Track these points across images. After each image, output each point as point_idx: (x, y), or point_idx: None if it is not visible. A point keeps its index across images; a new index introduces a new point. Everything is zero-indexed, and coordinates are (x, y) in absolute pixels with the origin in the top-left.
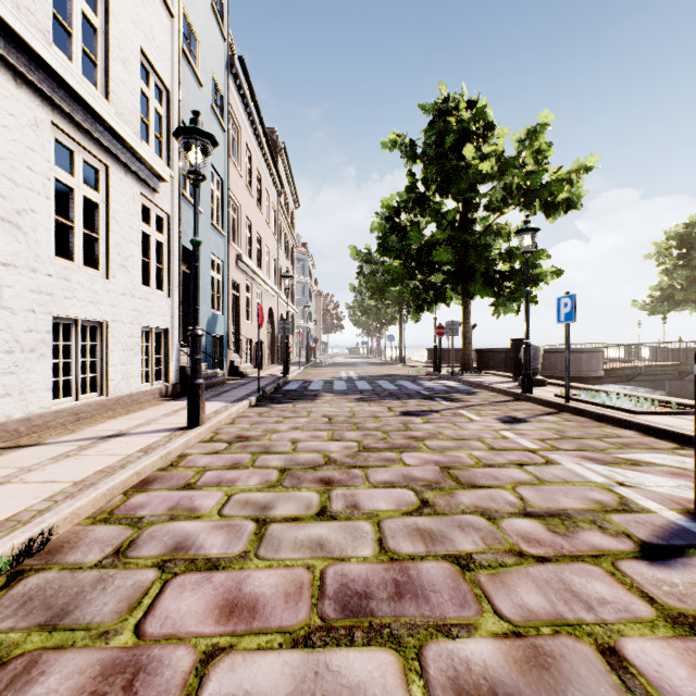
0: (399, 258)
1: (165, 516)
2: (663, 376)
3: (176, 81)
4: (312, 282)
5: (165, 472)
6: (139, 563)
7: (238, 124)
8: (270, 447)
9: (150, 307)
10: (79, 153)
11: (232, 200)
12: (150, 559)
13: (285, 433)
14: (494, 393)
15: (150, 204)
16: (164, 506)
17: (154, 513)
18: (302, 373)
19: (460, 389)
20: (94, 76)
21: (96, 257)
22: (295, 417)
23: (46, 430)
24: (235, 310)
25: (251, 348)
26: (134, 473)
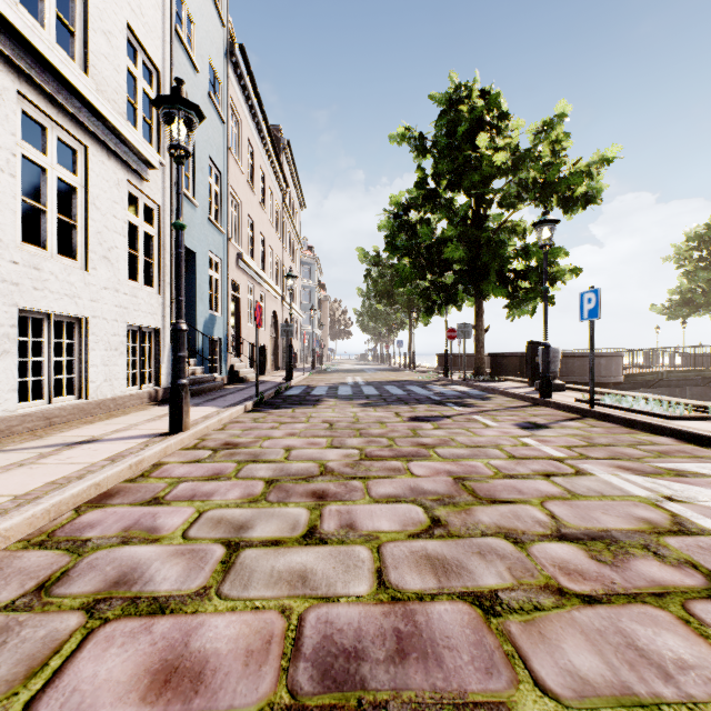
0: (408, 256)
1: (117, 538)
2: (686, 382)
3: (168, 62)
4: (319, 287)
5: (133, 484)
6: (63, 604)
7: (239, 117)
8: (259, 455)
9: (138, 304)
10: (53, 130)
11: (232, 196)
12: (79, 598)
13: (279, 439)
14: (509, 398)
15: (138, 193)
16: (119, 525)
17: (104, 535)
18: (307, 379)
19: (473, 395)
20: (71, 47)
21: (73, 246)
22: (293, 422)
23: (10, 435)
24: (236, 312)
25: (253, 353)
26: (91, 485)
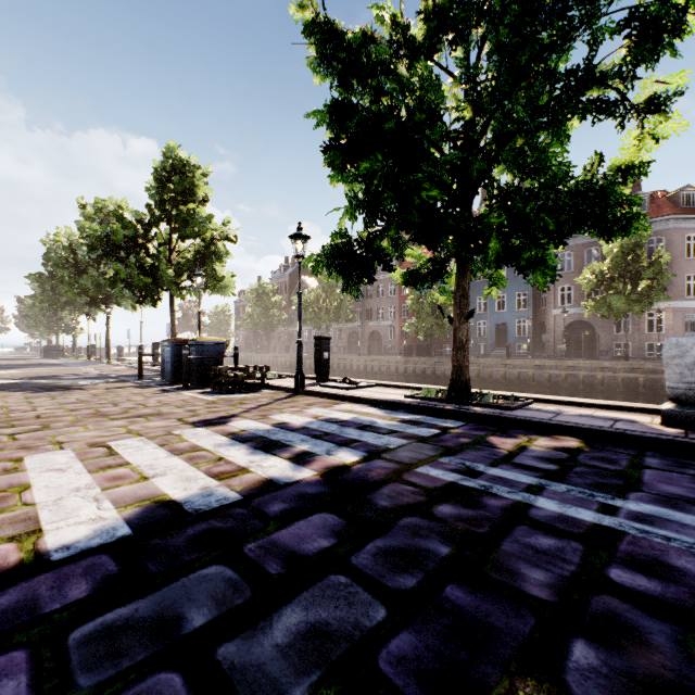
0: (31, 323)
1: None
2: None
3: None
4: None
5: None
6: None
7: None
8: None
9: None
10: None
11: None
12: None
13: None
14: None
15: None
16: None
17: None
18: None
19: None
20: None
21: None
22: None
23: None
24: None
25: None
26: None
